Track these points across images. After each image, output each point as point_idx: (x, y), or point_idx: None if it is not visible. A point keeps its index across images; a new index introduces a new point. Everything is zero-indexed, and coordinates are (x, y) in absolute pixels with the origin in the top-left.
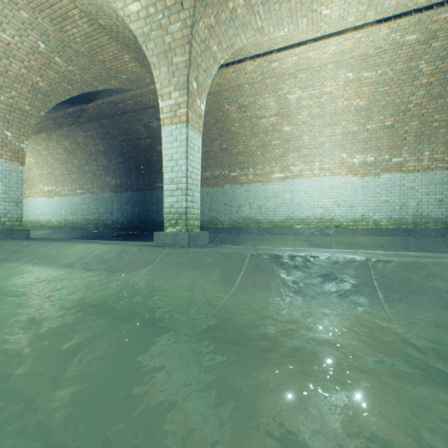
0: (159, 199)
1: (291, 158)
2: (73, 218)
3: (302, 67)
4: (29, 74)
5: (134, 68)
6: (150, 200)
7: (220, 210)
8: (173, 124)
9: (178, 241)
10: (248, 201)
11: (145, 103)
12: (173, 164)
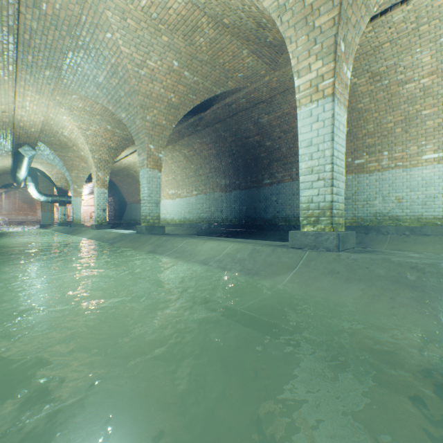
0: (267, 196)
1: None
2: (190, 217)
3: None
4: (165, 93)
5: (250, 62)
6: (257, 198)
7: None
8: (312, 102)
9: (322, 243)
10: (379, 193)
11: (257, 99)
12: (312, 150)
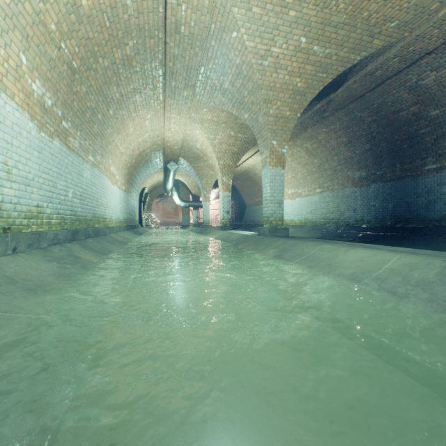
0: (430, 188)
1: None
2: (312, 217)
3: None
4: (289, 79)
5: None
6: (413, 190)
7: None
8: None
9: None
10: None
11: (419, 51)
12: None
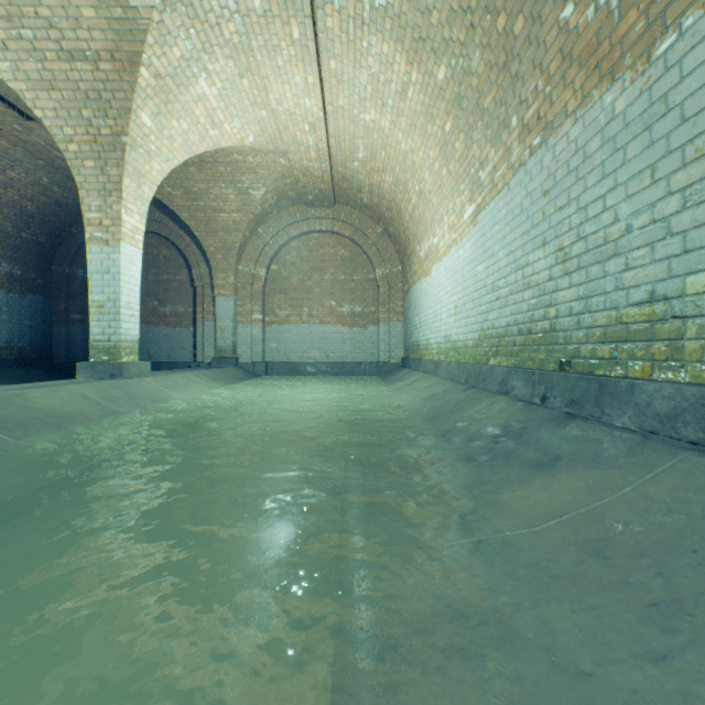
0: None
1: None
2: None
3: None
4: None
5: None
6: None
7: None
8: None
9: None
10: None
11: None
12: None
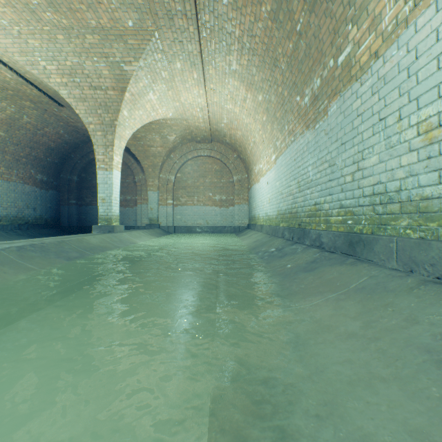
0: None
1: None
2: None
3: None
4: None
5: None
6: None
7: None
8: None
9: None
10: None
11: None
12: None
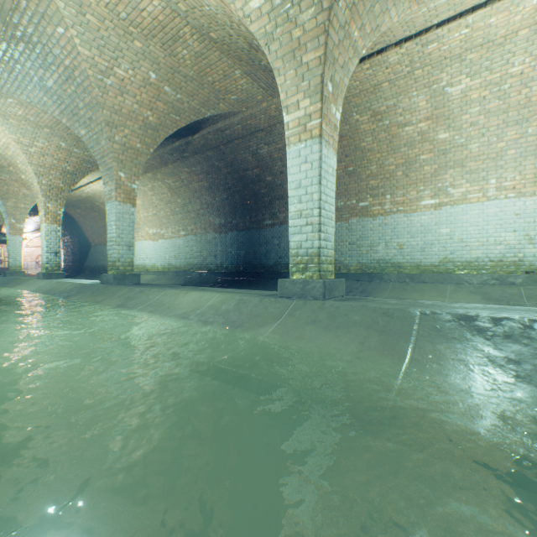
0: (268, 239)
1: (449, 177)
2: (177, 262)
3: (474, 43)
4: (140, 109)
5: (244, 85)
6: (258, 241)
7: (344, 251)
8: (301, 141)
9: (309, 291)
10: (383, 238)
11: (255, 126)
12: (301, 192)
